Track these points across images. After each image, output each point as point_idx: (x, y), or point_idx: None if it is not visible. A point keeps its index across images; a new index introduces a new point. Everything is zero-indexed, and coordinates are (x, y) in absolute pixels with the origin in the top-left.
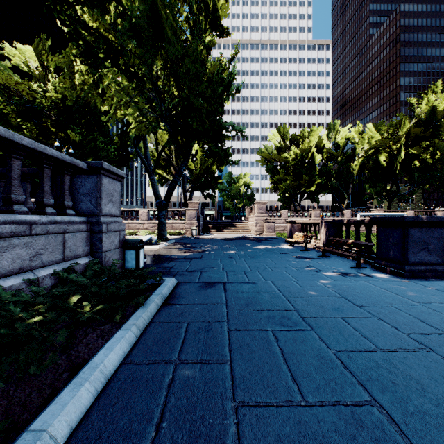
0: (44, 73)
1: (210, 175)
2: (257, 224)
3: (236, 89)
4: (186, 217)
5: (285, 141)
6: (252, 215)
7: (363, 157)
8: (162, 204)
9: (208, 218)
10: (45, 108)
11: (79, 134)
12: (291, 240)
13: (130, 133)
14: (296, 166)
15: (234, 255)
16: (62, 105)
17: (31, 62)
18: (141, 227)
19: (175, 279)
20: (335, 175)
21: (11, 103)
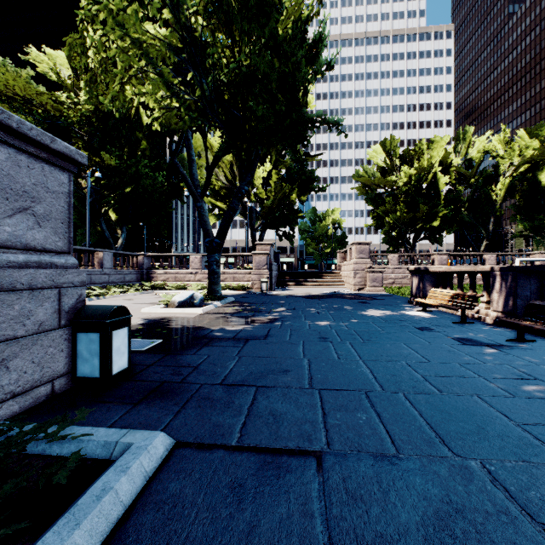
0: (77, 82)
1: (287, 206)
2: (355, 274)
3: (326, 64)
4: (254, 264)
5: (392, 159)
6: (348, 262)
7: (511, 176)
8: (214, 243)
9: (285, 267)
10: (74, 124)
11: (117, 157)
12: (428, 302)
13: (155, 127)
14: (410, 192)
15: (328, 332)
16: (95, 119)
17: (62, 71)
18: (192, 279)
19: (165, 439)
20: (467, 205)
21: (34, 121)
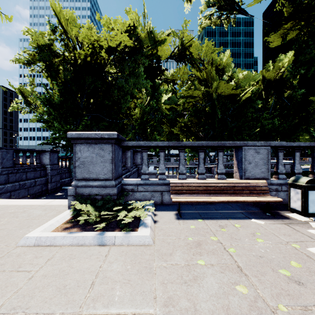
0: None
1: None
2: None
3: None
4: None
5: None
6: None
7: None
8: None
9: None
10: None
11: None
12: None
13: None
14: None
15: None
16: None
17: None
18: None
19: None
20: None
21: None
